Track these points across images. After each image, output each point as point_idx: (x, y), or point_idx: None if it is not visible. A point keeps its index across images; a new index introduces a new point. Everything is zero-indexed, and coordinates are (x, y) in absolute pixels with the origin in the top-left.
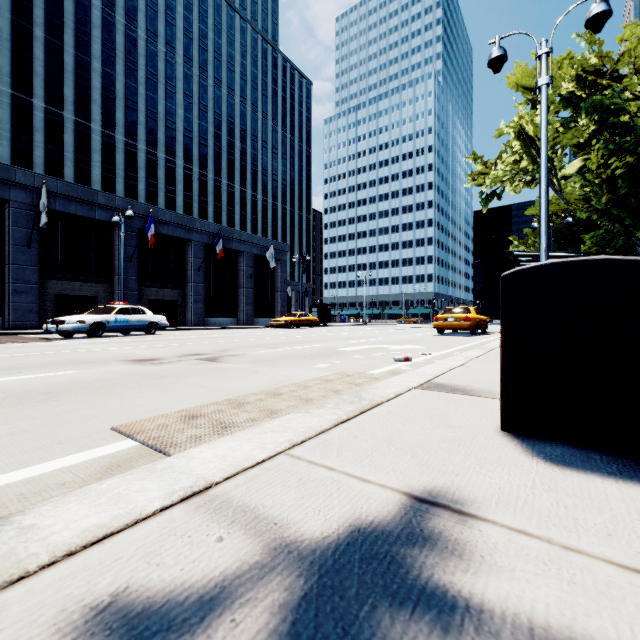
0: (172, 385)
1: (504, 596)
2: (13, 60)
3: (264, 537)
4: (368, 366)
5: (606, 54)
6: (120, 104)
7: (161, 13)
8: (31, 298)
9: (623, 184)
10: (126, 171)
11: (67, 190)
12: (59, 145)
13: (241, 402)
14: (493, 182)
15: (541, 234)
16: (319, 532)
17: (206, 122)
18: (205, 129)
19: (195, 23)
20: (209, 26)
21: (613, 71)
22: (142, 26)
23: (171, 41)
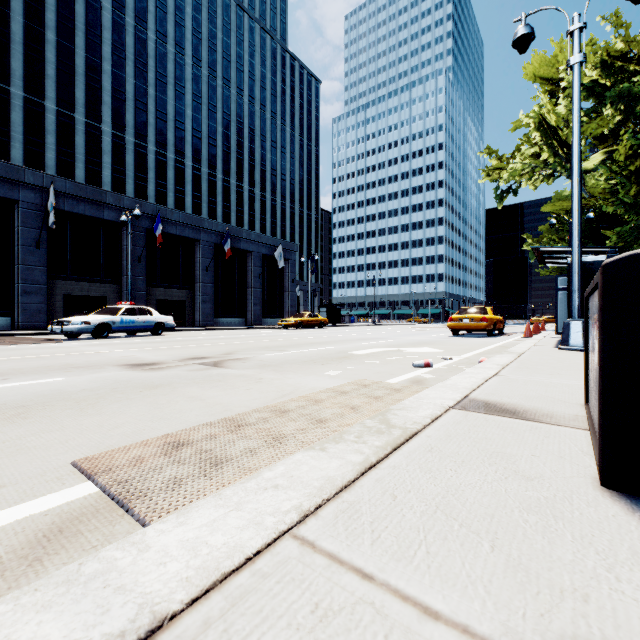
0: (165, 397)
1: None
2: (25, 63)
3: None
4: (385, 373)
5: (633, 38)
6: (130, 105)
7: (170, 14)
8: (40, 298)
9: None
10: (136, 172)
11: (76, 190)
12: (70, 147)
13: (240, 423)
14: (511, 176)
15: (573, 227)
16: None
17: (215, 122)
18: (214, 129)
19: (204, 23)
20: (218, 26)
21: None
22: (152, 27)
23: (180, 42)
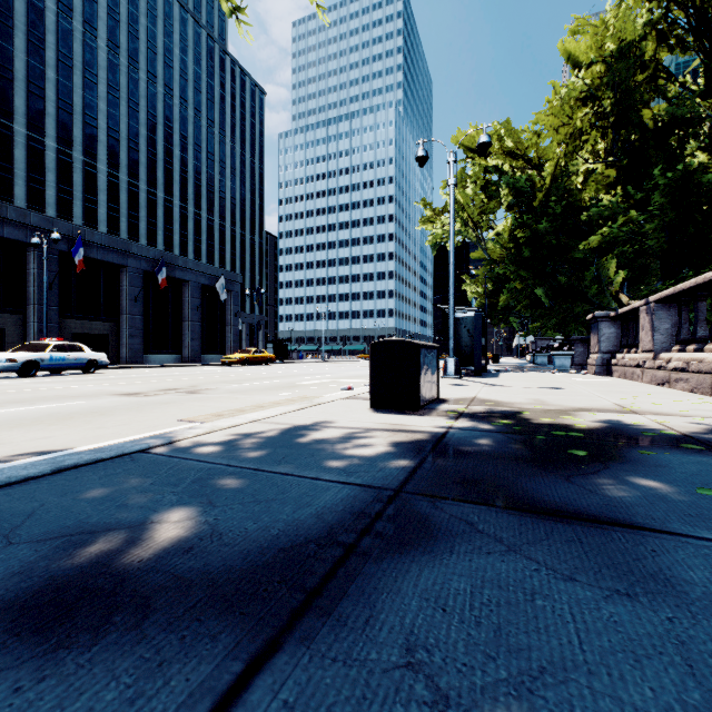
0: (182, 406)
1: (341, 425)
2: None
3: (282, 424)
4: (321, 393)
5: (519, 139)
6: (20, 87)
7: None
8: None
9: (526, 249)
10: (29, 172)
11: None
12: None
13: (242, 410)
14: (434, 236)
15: (450, 295)
16: (298, 423)
17: (137, 123)
18: (136, 131)
19: (123, 3)
20: (141, 10)
21: (524, 154)
22: None
23: (91, 20)
